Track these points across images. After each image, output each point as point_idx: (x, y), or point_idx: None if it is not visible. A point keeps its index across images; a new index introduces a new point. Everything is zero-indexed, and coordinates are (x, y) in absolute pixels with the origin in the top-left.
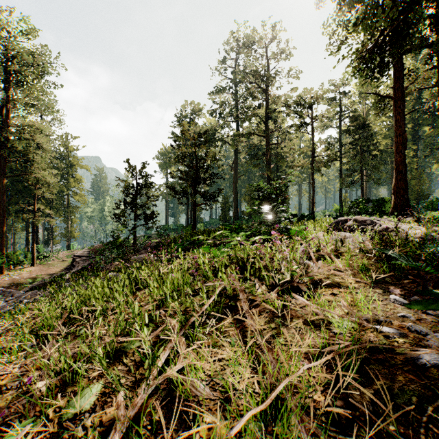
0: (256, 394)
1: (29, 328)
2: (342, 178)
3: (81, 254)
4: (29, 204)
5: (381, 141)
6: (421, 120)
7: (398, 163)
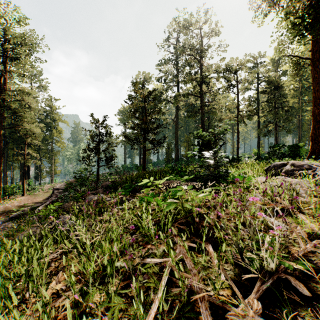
0: None
1: None
2: (260, 128)
3: (58, 187)
4: (21, 149)
5: (289, 100)
6: None
7: (315, 114)
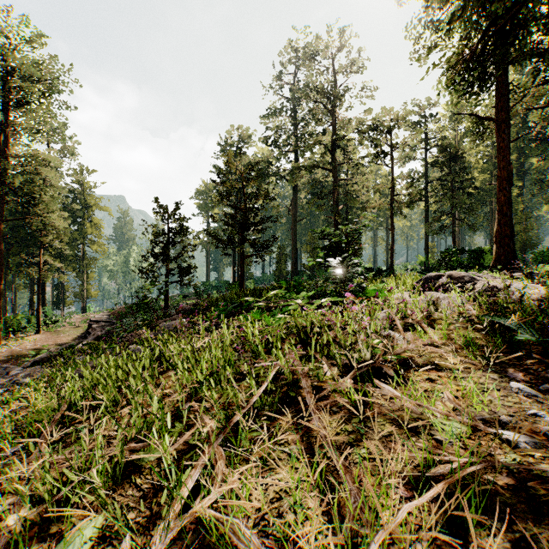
0: (329, 544)
1: (17, 423)
2: (429, 223)
3: (99, 319)
4: (34, 256)
5: (477, 176)
6: (528, 150)
7: (501, 203)
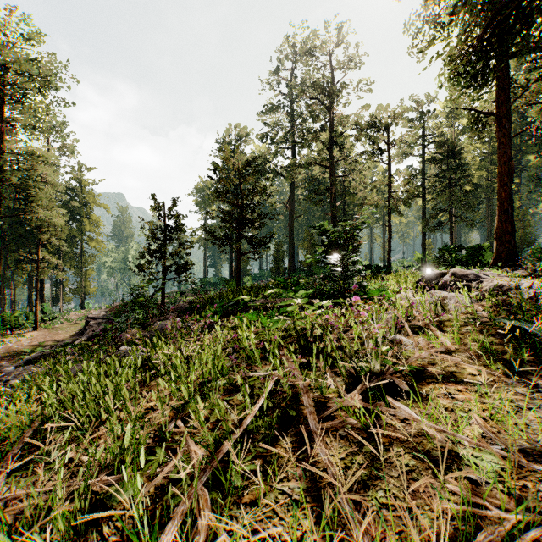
0: None
1: None
2: (426, 220)
3: (96, 316)
4: (31, 252)
5: (473, 173)
6: (524, 146)
7: (502, 199)
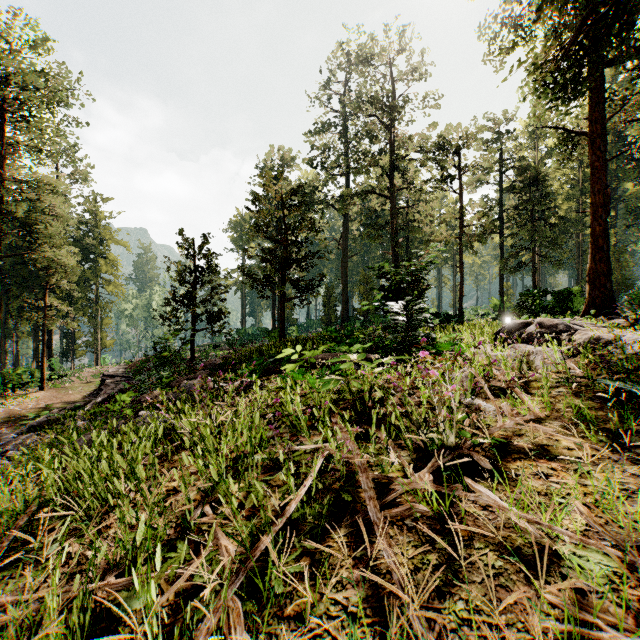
0: None
1: None
2: (504, 259)
3: (113, 373)
4: (37, 298)
5: (561, 204)
6: (621, 172)
7: (596, 235)
